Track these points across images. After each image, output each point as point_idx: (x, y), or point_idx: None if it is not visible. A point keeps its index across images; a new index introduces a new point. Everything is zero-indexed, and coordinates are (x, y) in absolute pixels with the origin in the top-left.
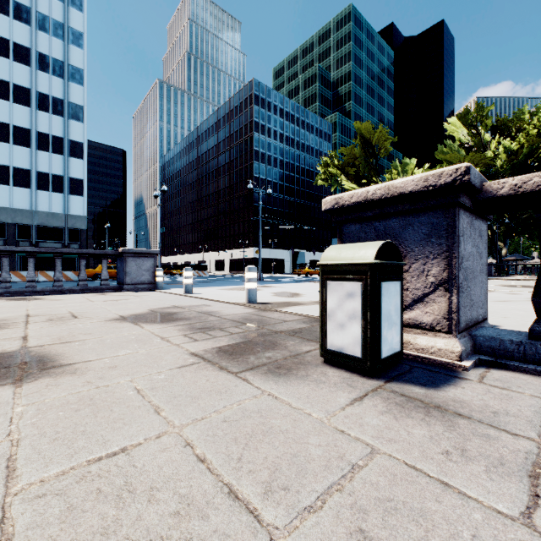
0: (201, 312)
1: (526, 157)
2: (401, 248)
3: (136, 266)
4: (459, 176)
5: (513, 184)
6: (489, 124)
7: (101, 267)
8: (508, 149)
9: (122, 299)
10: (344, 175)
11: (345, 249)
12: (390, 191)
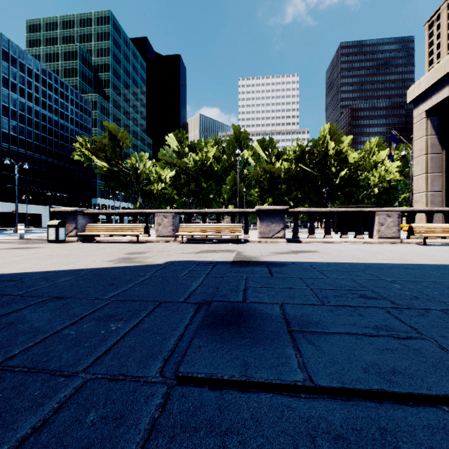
0: None
1: (201, 166)
2: (69, 221)
3: None
4: (76, 210)
5: (87, 211)
6: (187, 144)
7: None
8: (194, 160)
9: None
10: (96, 156)
11: (53, 222)
12: (66, 210)
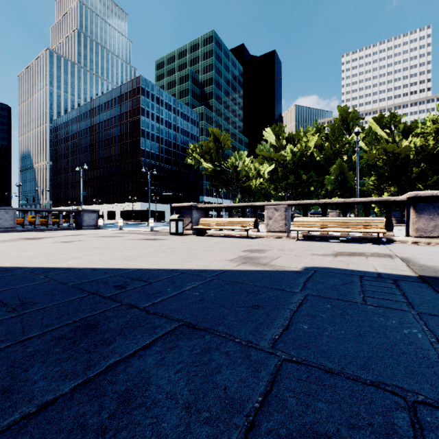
0: (137, 232)
1: (300, 158)
2: (185, 215)
3: (88, 217)
4: (191, 205)
5: (200, 206)
6: (285, 136)
7: (30, 217)
8: (293, 152)
9: (96, 231)
10: (203, 159)
11: (174, 216)
12: (183, 205)
